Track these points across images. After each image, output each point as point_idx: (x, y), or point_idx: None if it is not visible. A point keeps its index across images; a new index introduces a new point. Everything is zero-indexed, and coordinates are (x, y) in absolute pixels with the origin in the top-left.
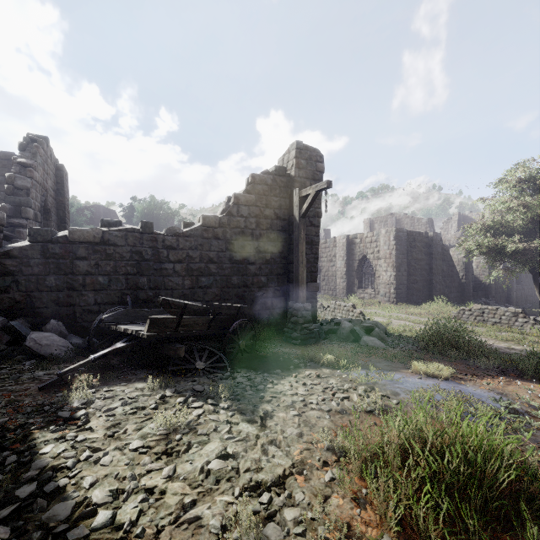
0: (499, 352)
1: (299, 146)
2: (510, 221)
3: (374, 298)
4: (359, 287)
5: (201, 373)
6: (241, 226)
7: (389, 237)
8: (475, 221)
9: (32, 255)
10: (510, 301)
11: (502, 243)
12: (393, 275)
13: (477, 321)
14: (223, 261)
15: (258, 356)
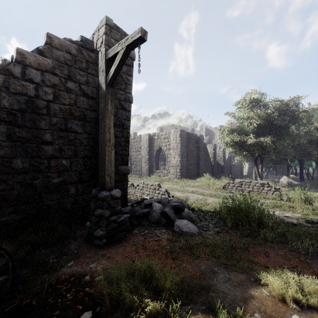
0: (291, 224)
1: (109, 23)
2: (246, 127)
3: (166, 175)
4: (157, 168)
5: None
6: (30, 94)
7: (176, 135)
8: (213, 132)
9: None
10: (231, 174)
11: (241, 140)
12: (179, 160)
13: (238, 190)
14: None
15: (5, 316)
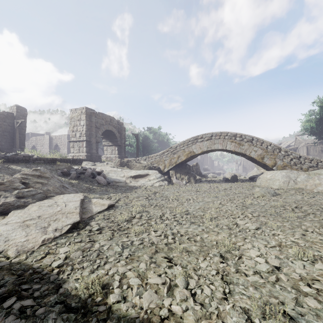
0: None
1: (18, 106)
2: None
3: None
4: None
5: None
6: None
7: (65, 137)
8: None
9: None
10: None
11: None
12: (66, 151)
13: None
14: None
15: None
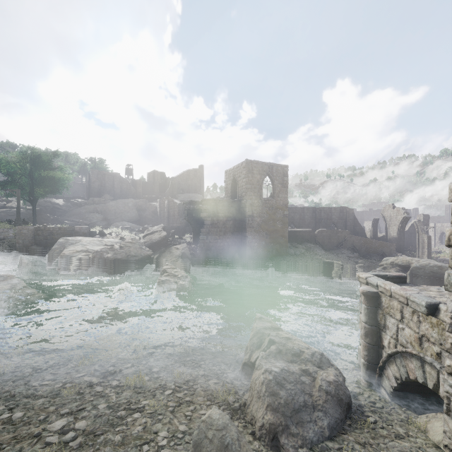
0: None
1: (423, 214)
2: None
3: (448, 248)
4: (440, 244)
5: (416, 253)
6: (410, 231)
7: None
8: None
9: (380, 238)
10: None
11: None
12: None
13: None
14: (407, 238)
15: None
